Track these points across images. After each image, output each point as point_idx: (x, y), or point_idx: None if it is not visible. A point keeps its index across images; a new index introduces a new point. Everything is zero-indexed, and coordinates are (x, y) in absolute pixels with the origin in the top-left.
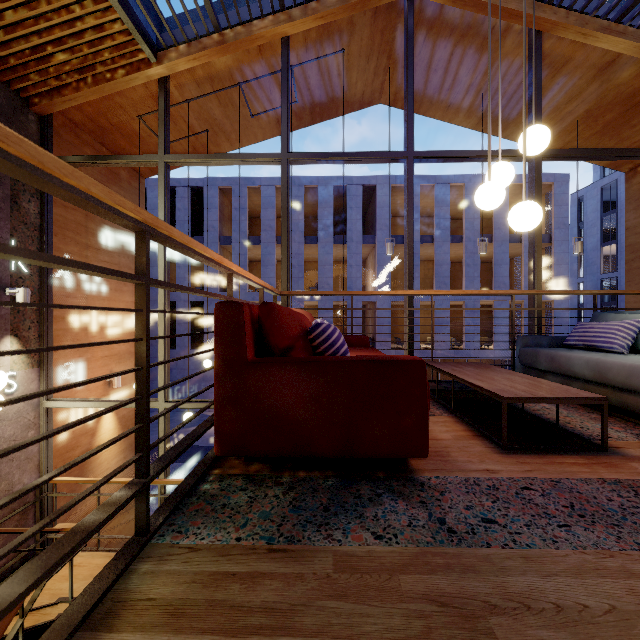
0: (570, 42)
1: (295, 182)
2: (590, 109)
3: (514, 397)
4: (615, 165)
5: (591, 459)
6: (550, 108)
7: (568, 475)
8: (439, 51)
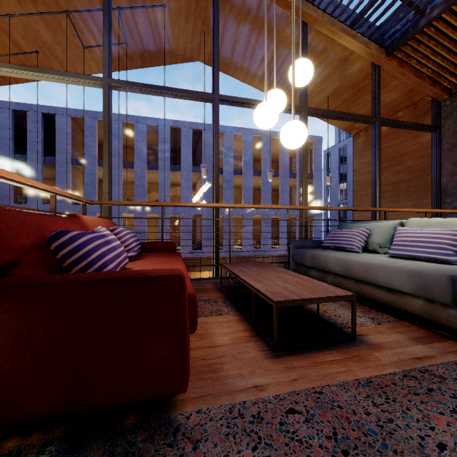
0: (324, 37)
1: (139, 120)
2: (335, 89)
3: (283, 301)
4: (348, 129)
5: (345, 353)
6: (312, 84)
7: (329, 380)
8: (240, 25)
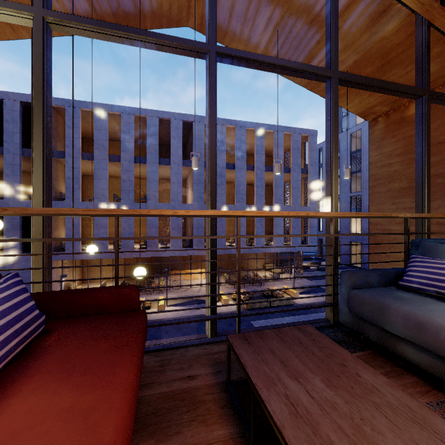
0: None
1: (126, 111)
2: (357, 60)
3: None
4: (364, 114)
5: None
6: None
7: None
8: None
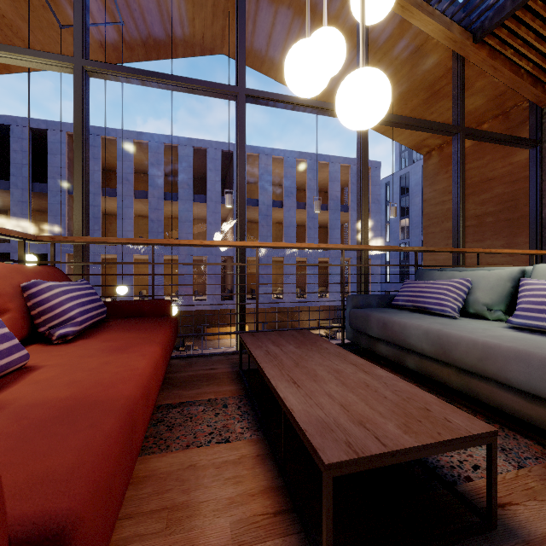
0: (390, 17)
1: (154, 139)
2: (402, 92)
3: (347, 461)
4: (417, 148)
5: None
6: None
7: None
8: (276, 1)
